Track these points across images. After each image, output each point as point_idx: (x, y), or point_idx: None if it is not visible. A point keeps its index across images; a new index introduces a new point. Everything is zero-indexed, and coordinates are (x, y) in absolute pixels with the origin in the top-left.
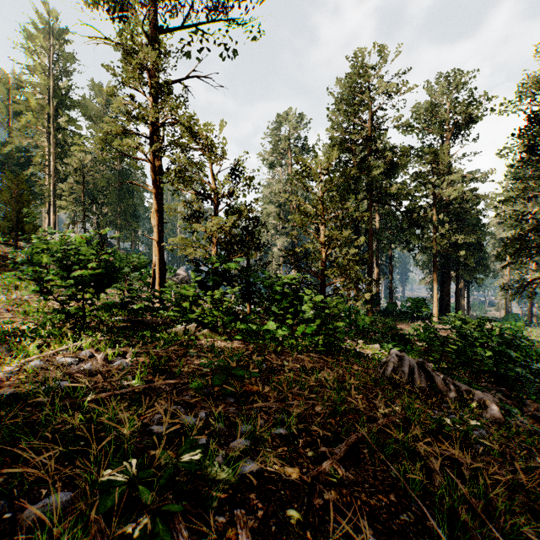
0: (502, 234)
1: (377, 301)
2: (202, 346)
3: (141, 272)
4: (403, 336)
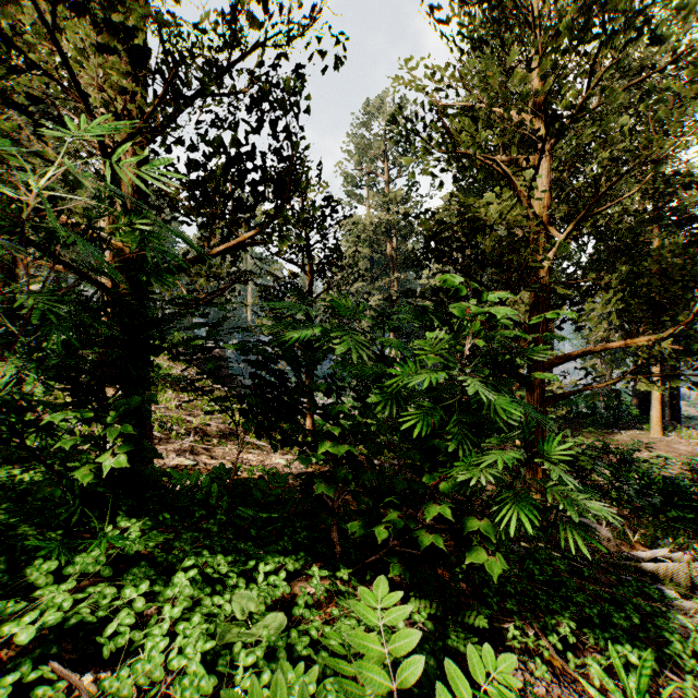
0: None
1: None
2: None
3: None
4: (680, 487)
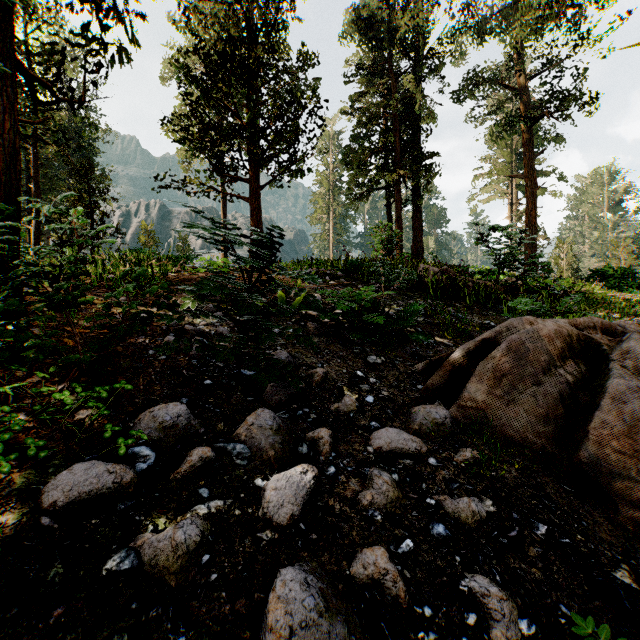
0: None
1: None
2: None
3: None
4: None
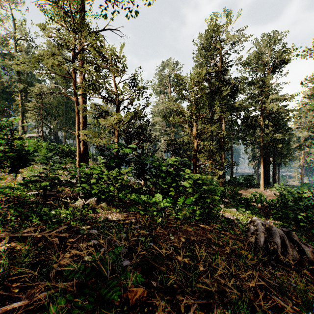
0: (299, 134)
1: (224, 176)
2: (97, 220)
3: (73, 157)
4: (247, 200)
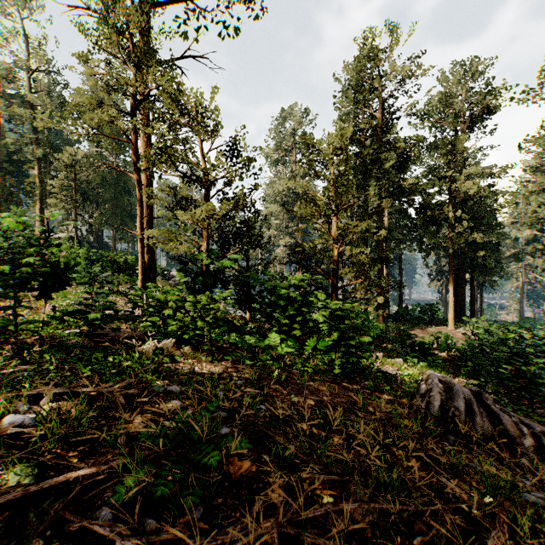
0: (516, 234)
1: (387, 305)
2: (177, 372)
3: (130, 273)
4: (423, 345)
